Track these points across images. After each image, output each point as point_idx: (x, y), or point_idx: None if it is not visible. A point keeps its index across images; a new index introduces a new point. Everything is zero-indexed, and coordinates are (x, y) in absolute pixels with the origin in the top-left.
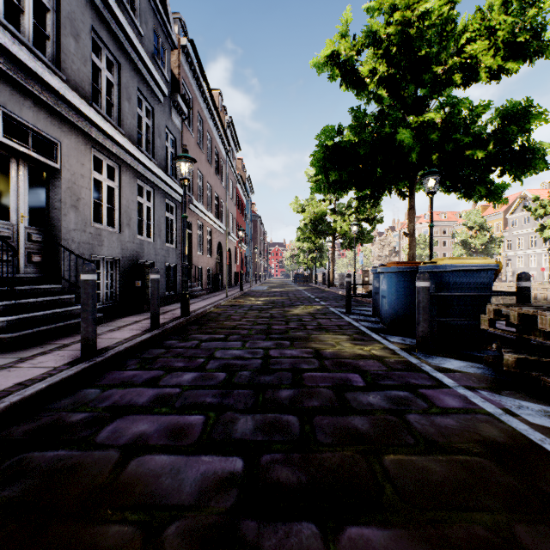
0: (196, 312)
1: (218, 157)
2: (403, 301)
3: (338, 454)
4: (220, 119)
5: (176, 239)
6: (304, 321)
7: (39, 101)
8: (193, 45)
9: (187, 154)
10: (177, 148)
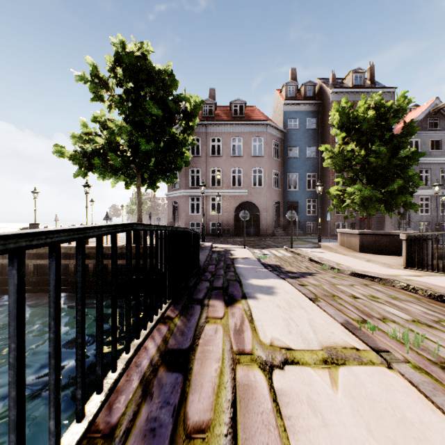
0: None
1: None
2: None
3: None
4: None
5: None
6: None
7: None
8: None
9: (442, 194)
10: None
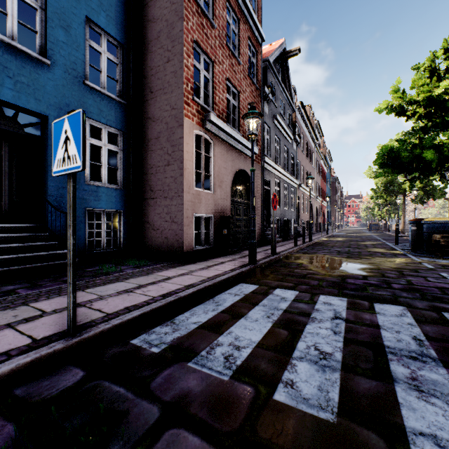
0: (313, 240)
1: (310, 151)
2: (418, 236)
3: (365, 257)
4: (312, 129)
5: (294, 206)
6: (367, 246)
7: (268, 171)
8: (302, 103)
9: (311, 176)
10: (294, 160)
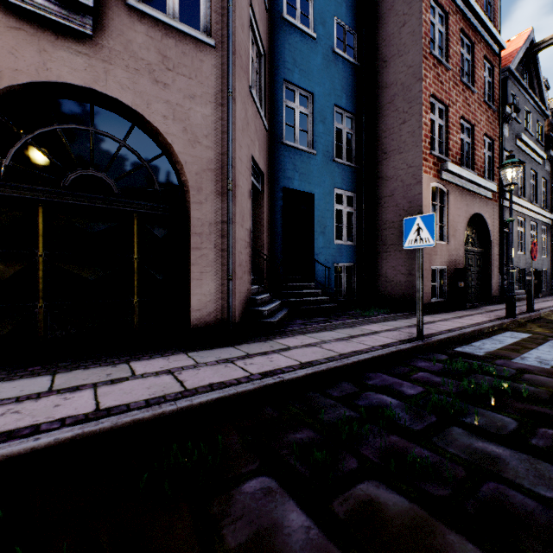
0: None
1: None
2: None
3: None
4: None
5: (546, 251)
6: None
7: (507, 208)
8: None
9: None
10: (547, 186)
